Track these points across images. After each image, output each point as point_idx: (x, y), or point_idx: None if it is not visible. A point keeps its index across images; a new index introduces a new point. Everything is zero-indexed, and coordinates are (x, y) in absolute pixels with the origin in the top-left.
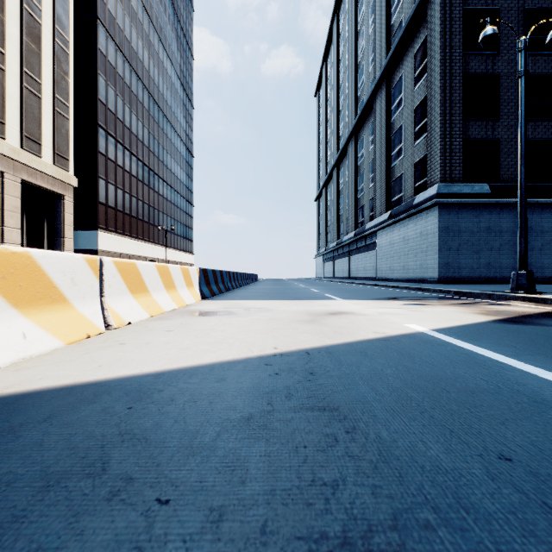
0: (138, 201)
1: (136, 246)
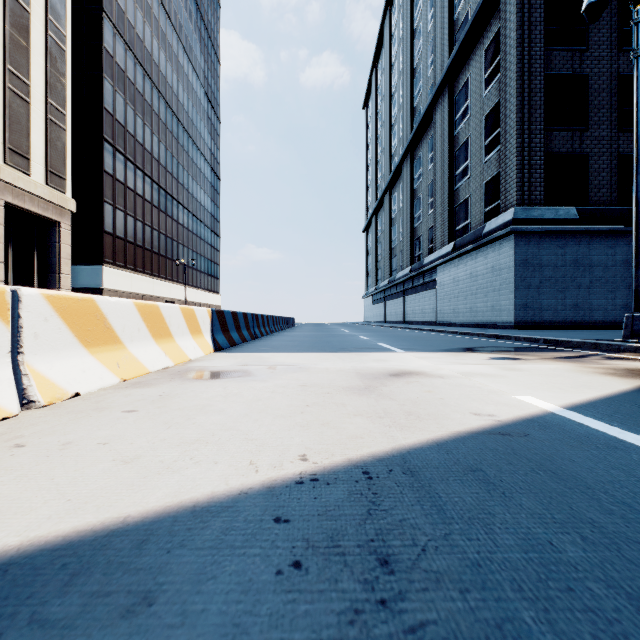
0: (153, 231)
1: (151, 284)
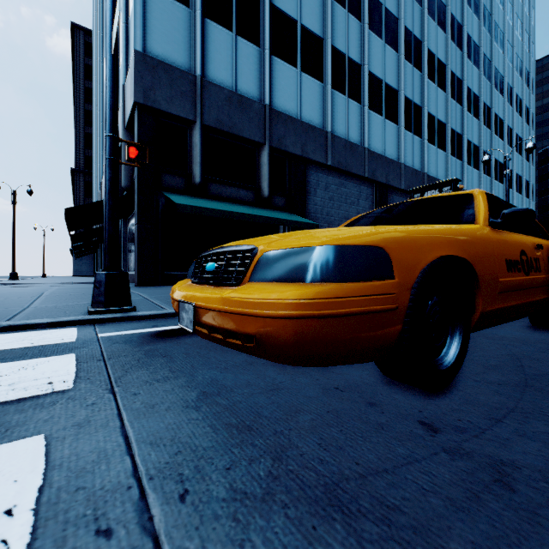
0: None
1: None
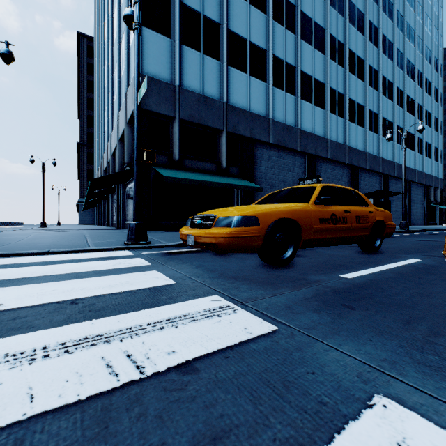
0: None
1: None
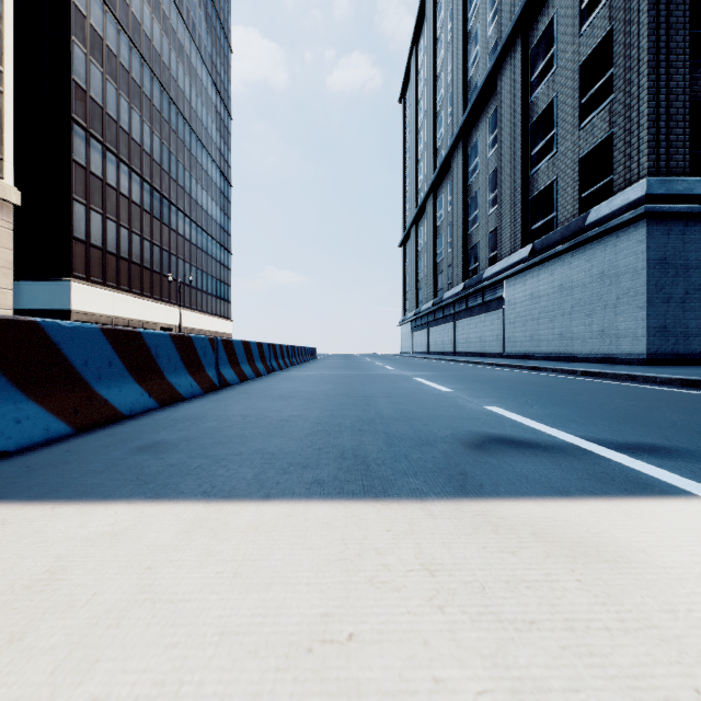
0: (143, 241)
1: (140, 306)
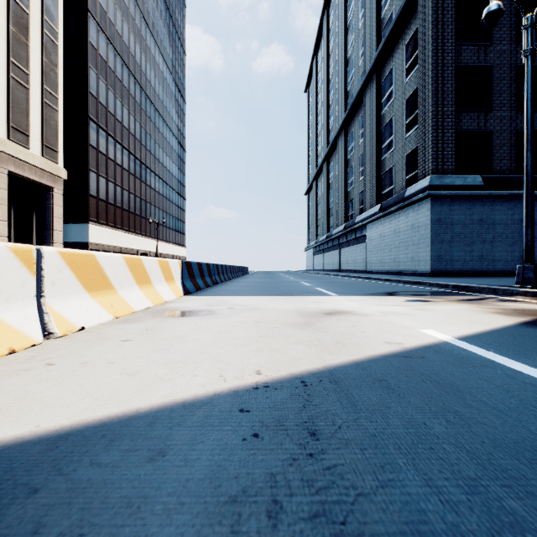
0: (130, 194)
1: (128, 239)
